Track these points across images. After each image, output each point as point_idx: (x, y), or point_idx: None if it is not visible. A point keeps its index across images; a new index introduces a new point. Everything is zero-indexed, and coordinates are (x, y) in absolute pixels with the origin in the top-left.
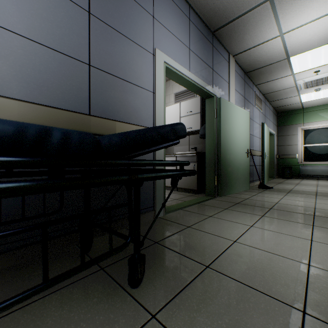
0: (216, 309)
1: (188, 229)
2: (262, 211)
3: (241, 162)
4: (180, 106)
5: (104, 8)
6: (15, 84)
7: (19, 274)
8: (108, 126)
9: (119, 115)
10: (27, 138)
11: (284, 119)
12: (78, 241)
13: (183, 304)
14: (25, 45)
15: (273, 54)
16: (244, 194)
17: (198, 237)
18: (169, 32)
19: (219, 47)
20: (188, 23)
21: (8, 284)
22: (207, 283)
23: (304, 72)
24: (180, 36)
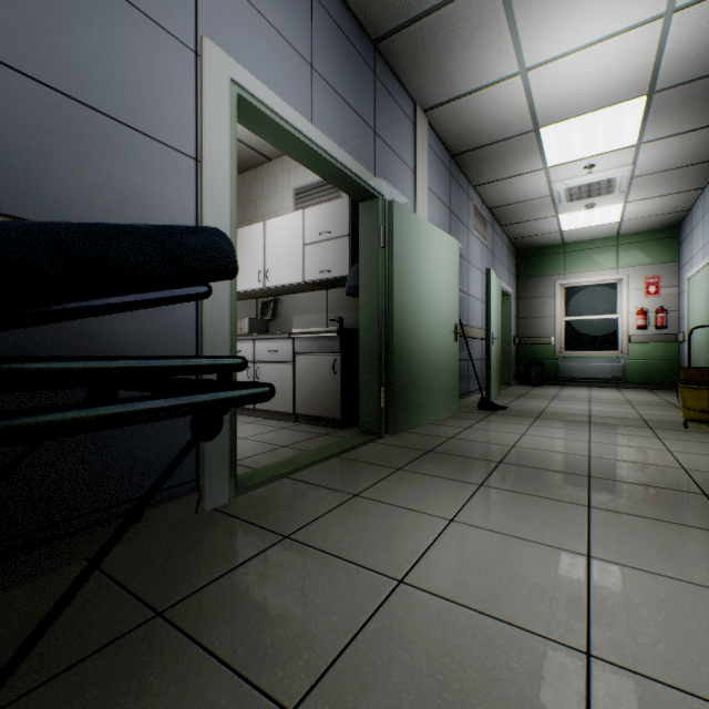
0: None
1: (282, 548)
2: (480, 472)
3: (442, 352)
4: (305, 219)
5: None
6: None
7: None
8: None
9: (63, 208)
10: None
11: (529, 263)
12: None
13: None
14: None
15: (508, 117)
16: (447, 426)
17: (300, 576)
18: (250, 4)
19: (392, 84)
20: (309, 1)
21: None
22: None
23: (567, 166)
24: (285, 27)
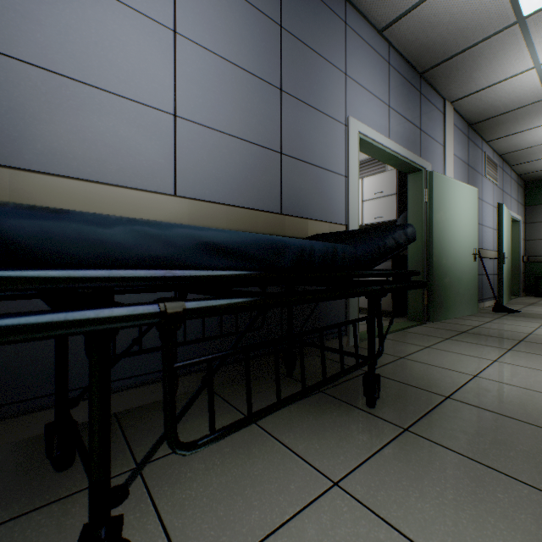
0: (473, 430)
1: (403, 360)
2: (507, 344)
3: (465, 269)
4: (363, 185)
5: (294, 80)
6: (221, 188)
7: (236, 390)
8: (301, 226)
9: (309, 210)
10: (329, 255)
11: (538, 193)
12: (272, 365)
13: (434, 424)
14: (228, 143)
15: (522, 94)
16: (470, 320)
17: (420, 369)
18: (363, 89)
19: (429, 94)
20: (388, 70)
21: (234, 397)
22: (454, 411)
23: None
24: (377, 91)
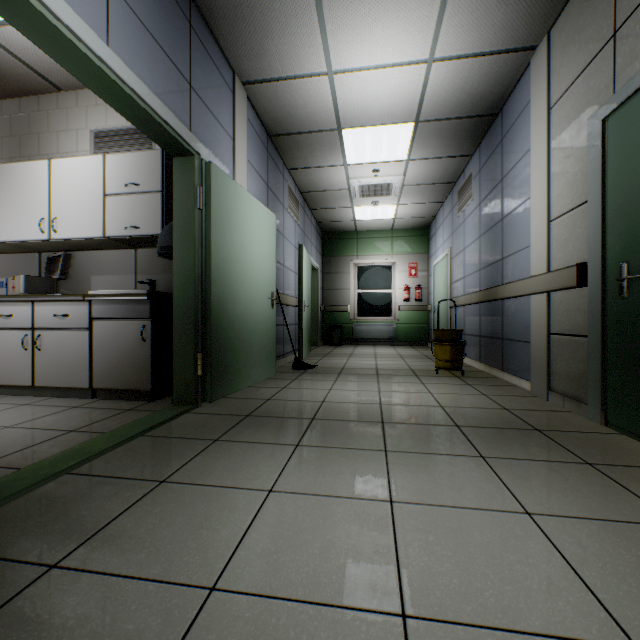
0: None
1: (43, 587)
2: (296, 432)
3: (260, 318)
4: (106, 166)
5: None
6: None
7: None
8: None
9: None
10: None
11: (332, 244)
12: None
13: None
14: None
15: (318, 112)
16: (265, 387)
17: (65, 628)
18: None
19: (210, 43)
20: None
21: None
22: None
23: (361, 166)
24: None
